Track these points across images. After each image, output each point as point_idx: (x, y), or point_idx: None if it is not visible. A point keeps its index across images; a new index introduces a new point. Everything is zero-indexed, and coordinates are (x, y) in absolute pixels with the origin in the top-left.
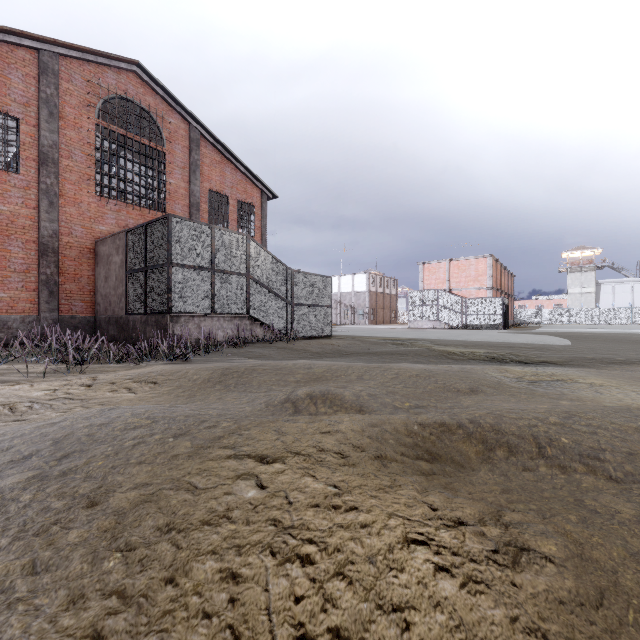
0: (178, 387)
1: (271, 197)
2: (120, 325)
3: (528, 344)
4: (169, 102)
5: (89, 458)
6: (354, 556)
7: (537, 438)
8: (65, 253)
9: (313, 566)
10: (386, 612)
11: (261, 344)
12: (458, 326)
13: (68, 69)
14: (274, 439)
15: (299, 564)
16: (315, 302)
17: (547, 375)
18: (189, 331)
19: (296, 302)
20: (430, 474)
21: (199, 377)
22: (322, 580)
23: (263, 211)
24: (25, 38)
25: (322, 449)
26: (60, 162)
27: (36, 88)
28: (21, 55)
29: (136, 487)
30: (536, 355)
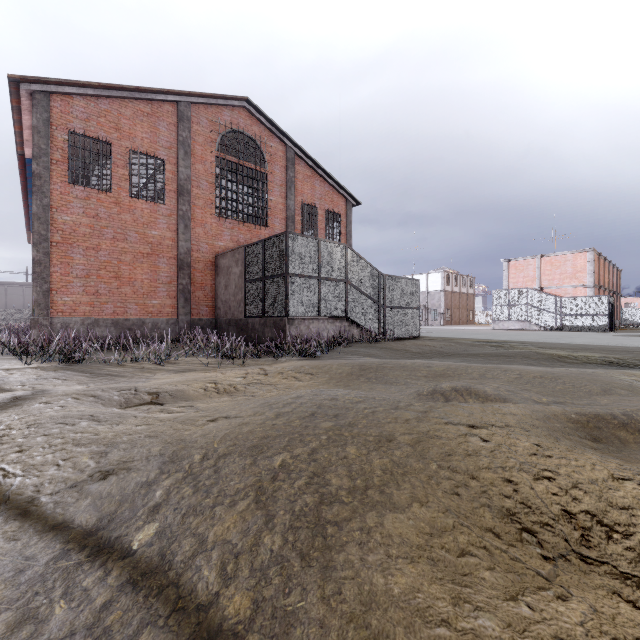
0: (330, 378)
1: (355, 204)
2: (240, 326)
3: None
4: (270, 129)
5: (353, 417)
6: (580, 480)
7: None
8: (195, 266)
9: (555, 481)
10: (615, 508)
11: (361, 344)
12: (552, 327)
13: (197, 114)
14: (466, 415)
15: (546, 479)
16: (404, 304)
17: None
18: (301, 332)
19: (387, 305)
20: (597, 449)
21: (342, 371)
22: (566, 488)
23: (347, 218)
24: (169, 95)
25: (508, 423)
26: (191, 191)
27: (176, 133)
28: (166, 109)
29: (405, 434)
30: None
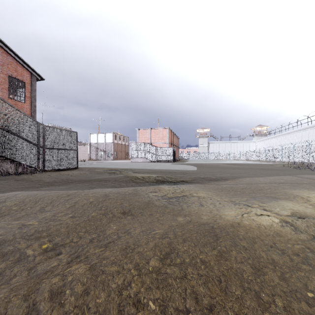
0: None
1: (39, 79)
2: None
3: (179, 170)
4: None
5: None
6: None
7: (122, 312)
8: None
9: None
10: None
11: (5, 177)
12: (154, 161)
13: None
14: None
15: None
16: (64, 147)
17: (180, 191)
18: None
19: (47, 146)
20: None
21: None
22: None
23: (32, 86)
24: None
25: None
26: None
27: None
28: None
29: None
30: (180, 177)
